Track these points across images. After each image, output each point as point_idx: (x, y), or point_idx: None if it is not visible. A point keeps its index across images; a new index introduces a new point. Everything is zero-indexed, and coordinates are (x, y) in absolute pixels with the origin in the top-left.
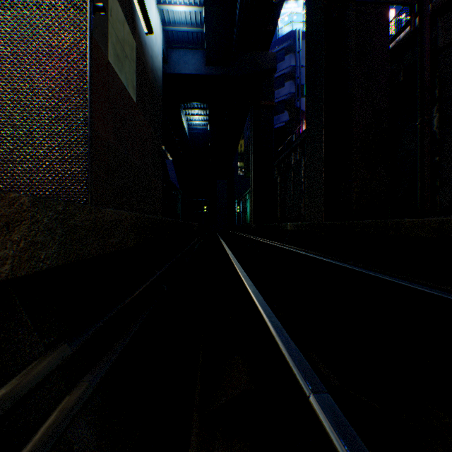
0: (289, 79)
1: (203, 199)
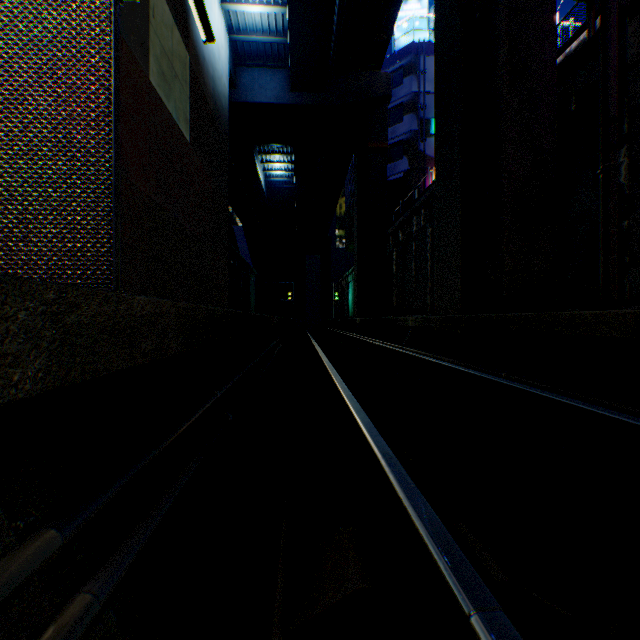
0: (410, 111)
1: (287, 282)
